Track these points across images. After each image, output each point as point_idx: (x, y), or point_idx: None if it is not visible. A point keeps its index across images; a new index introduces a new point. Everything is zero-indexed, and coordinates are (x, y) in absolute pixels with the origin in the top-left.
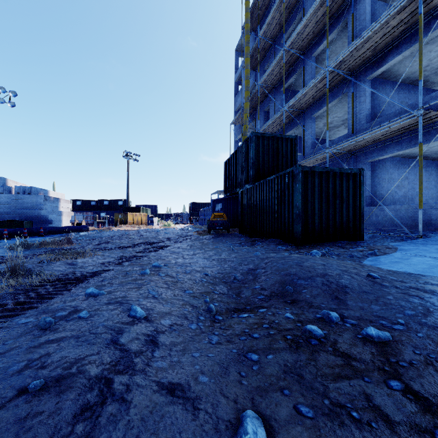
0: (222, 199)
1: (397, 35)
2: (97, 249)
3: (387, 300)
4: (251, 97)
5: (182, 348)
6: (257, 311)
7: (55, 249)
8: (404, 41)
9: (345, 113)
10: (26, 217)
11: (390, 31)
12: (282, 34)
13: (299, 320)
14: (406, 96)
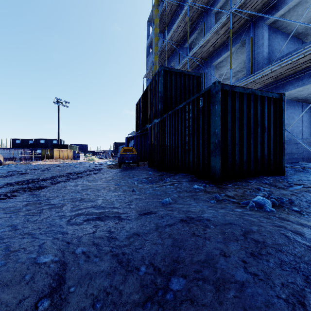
0: (134, 136)
1: None
2: None
3: None
4: (160, 53)
5: None
6: None
7: None
8: None
9: (238, 65)
10: None
11: None
12: None
13: None
14: (292, 46)
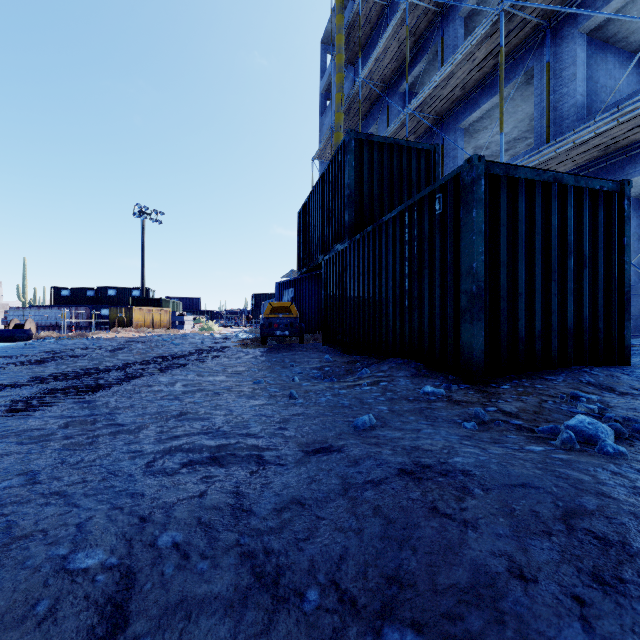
0: (294, 280)
1: None
2: None
3: None
4: (347, 106)
5: None
6: None
7: None
8: None
9: (515, 127)
10: None
11: None
12: None
13: None
14: None
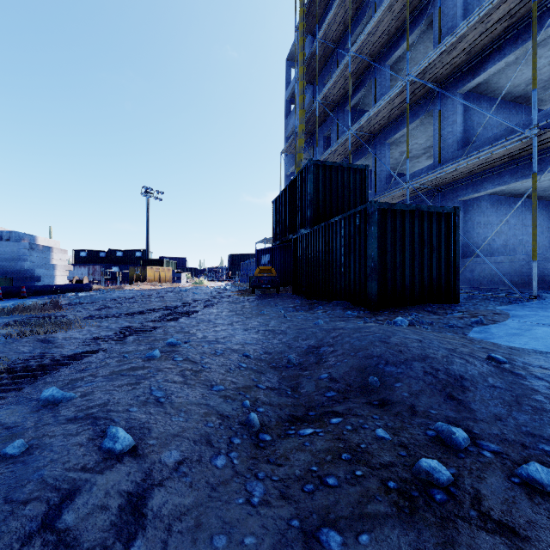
0: (270, 249)
1: (499, 33)
2: (94, 317)
3: (536, 402)
4: (307, 118)
5: (193, 521)
6: (328, 421)
7: (33, 317)
8: (508, 42)
9: (428, 139)
10: (3, 273)
11: (490, 28)
12: (348, 37)
13: (401, 443)
14: (506, 116)
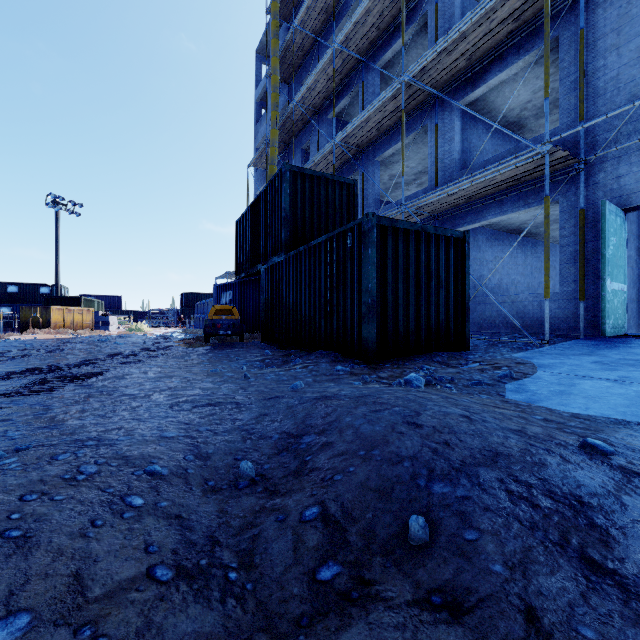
0: (233, 284)
1: (502, 38)
2: None
3: None
4: (281, 123)
5: None
6: None
7: None
8: (510, 51)
9: (420, 163)
10: None
11: (494, 30)
12: (330, 30)
13: None
14: (500, 143)
